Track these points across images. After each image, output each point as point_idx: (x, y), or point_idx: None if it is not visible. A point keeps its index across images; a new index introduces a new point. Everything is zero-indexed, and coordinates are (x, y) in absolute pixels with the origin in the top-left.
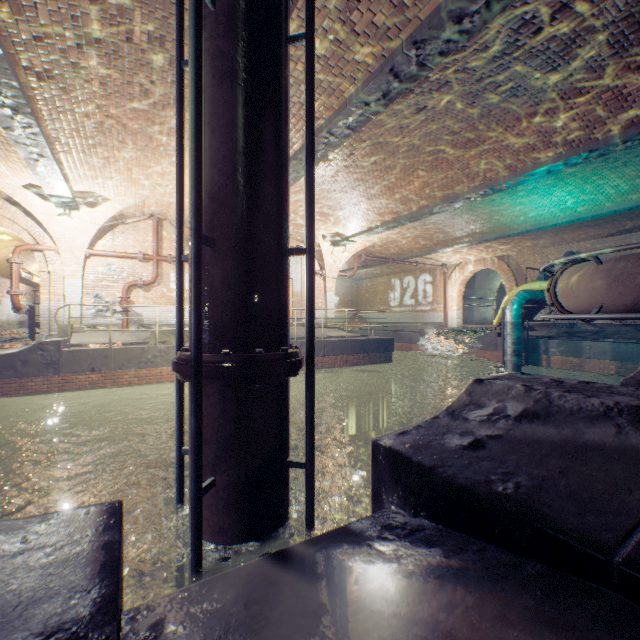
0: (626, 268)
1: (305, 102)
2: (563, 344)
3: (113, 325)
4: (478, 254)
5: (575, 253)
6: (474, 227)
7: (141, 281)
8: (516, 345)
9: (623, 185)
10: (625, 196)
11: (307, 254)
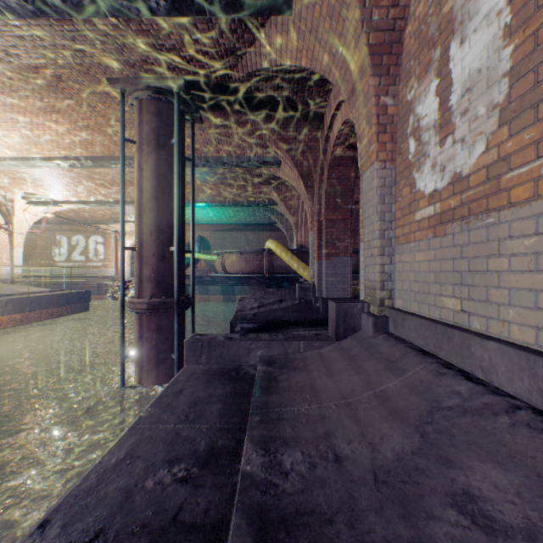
0: (250, 258)
1: (192, 188)
2: (201, 288)
3: None
4: None
5: (203, 237)
6: None
7: None
8: None
9: (233, 214)
10: (232, 218)
11: (194, 253)
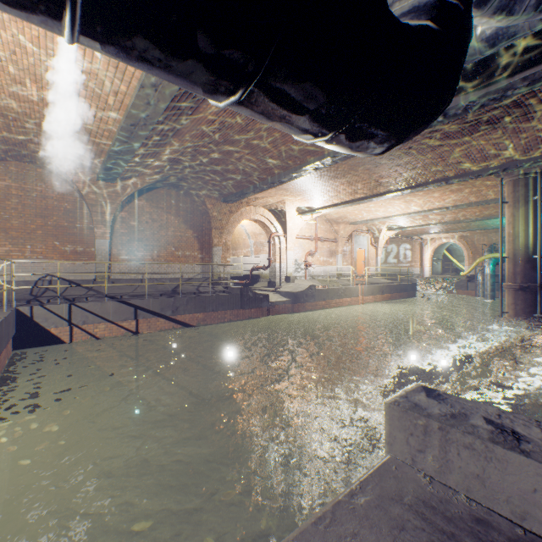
0: None
1: None
2: None
3: (301, 276)
4: (448, 234)
5: None
6: (469, 224)
7: (313, 252)
8: (492, 286)
9: None
10: None
11: None
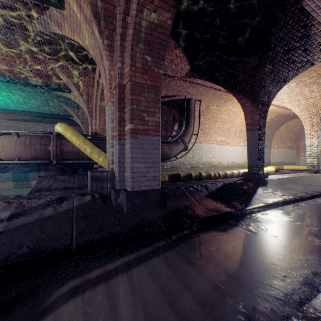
0: (32, 141)
1: None
2: None
3: None
4: None
5: None
6: None
7: None
8: None
9: (22, 100)
10: (22, 105)
11: None
